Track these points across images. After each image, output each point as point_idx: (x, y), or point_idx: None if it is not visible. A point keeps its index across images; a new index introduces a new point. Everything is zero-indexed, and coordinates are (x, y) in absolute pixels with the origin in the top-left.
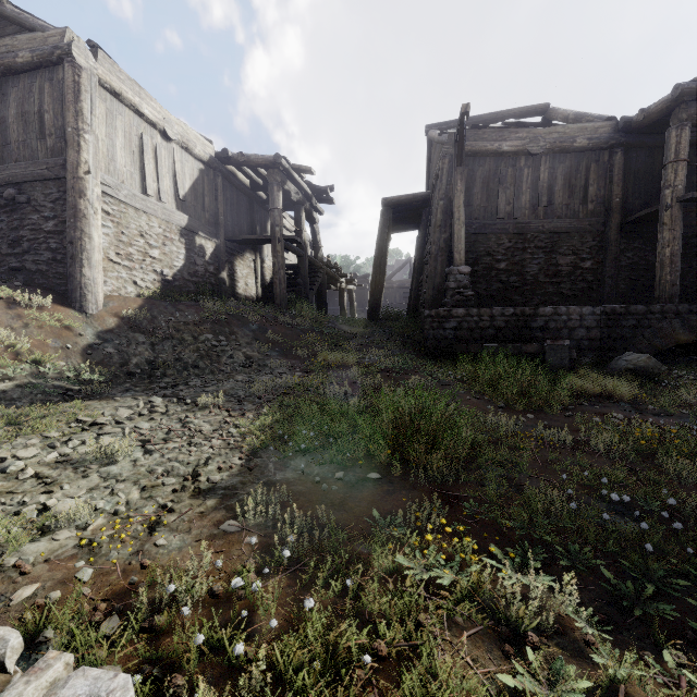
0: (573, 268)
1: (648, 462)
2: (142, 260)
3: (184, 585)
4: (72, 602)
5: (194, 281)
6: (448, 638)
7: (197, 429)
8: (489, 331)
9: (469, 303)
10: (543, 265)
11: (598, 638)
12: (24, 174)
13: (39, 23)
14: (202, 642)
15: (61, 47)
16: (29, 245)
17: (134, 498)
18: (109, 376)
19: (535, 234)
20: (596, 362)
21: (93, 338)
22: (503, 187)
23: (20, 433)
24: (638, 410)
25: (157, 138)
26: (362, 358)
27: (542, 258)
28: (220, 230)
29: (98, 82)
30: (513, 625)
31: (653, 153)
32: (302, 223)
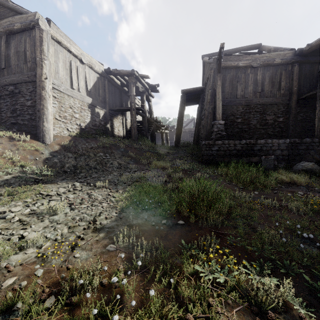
0: (273, 121)
1: (318, 216)
2: (71, 119)
3: (88, 280)
4: (32, 288)
5: (94, 128)
6: (225, 313)
7: (95, 198)
8: (233, 151)
9: (224, 138)
10: (259, 120)
11: (306, 315)
12: (17, 80)
13: (24, 10)
14: (96, 313)
15: (34, 21)
16: (20, 112)
17: (65, 232)
18: (55, 172)
19: (255, 105)
20: (286, 166)
21: (48, 155)
22: (239, 83)
23: (13, 200)
24: (310, 190)
25: (78, 63)
26: (172, 164)
27: (259, 117)
28: (106, 105)
29: (51, 37)
30: (259, 306)
31: (313, 65)
32: (144, 102)
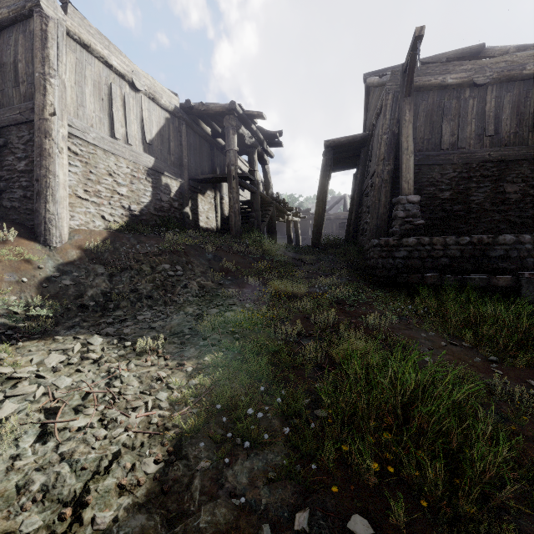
0: (522, 195)
1: None
2: (110, 197)
3: None
4: None
5: (160, 215)
6: None
7: (122, 390)
8: (442, 260)
9: (419, 232)
10: (490, 193)
11: None
12: (2, 120)
13: None
14: None
15: None
16: (6, 184)
17: None
18: (61, 309)
19: (480, 163)
20: None
21: (52, 270)
22: (447, 119)
23: None
24: None
25: (126, 89)
26: (311, 287)
27: (488, 186)
28: (184, 171)
29: (68, 33)
30: None
31: None
32: (254, 164)
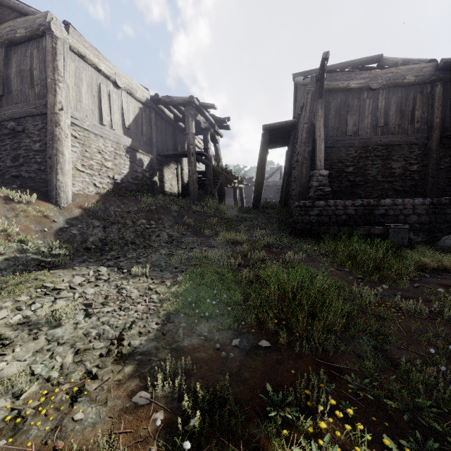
0: (403, 170)
1: None
2: (99, 169)
3: None
4: None
5: (135, 183)
6: None
7: (128, 295)
8: (343, 217)
9: (328, 196)
10: (381, 168)
11: None
12: (21, 112)
13: (31, 9)
14: None
15: (44, 24)
16: (24, 160)
17: (68, 362)
18: (72, 250)
19: (374, 146)
20: (426, 240)
21: (63, 223)
22: (351, 113)
23: None
24: None
25: (110, 87)
26: (250, 236)
27: (380, 164)
28: (153, 148)
29: (69, 48)
30: None
31: None
32: (208, 143)
